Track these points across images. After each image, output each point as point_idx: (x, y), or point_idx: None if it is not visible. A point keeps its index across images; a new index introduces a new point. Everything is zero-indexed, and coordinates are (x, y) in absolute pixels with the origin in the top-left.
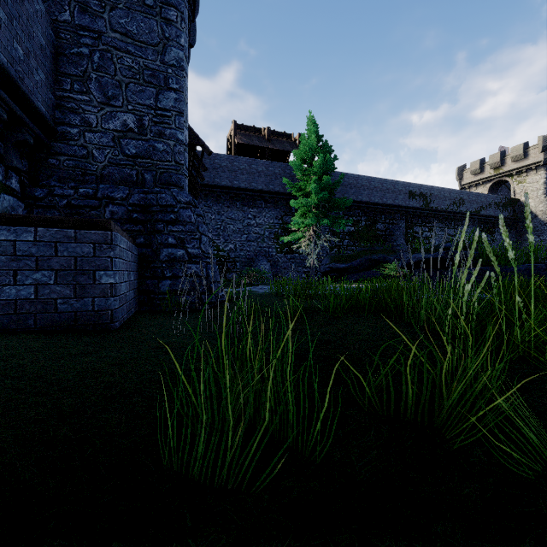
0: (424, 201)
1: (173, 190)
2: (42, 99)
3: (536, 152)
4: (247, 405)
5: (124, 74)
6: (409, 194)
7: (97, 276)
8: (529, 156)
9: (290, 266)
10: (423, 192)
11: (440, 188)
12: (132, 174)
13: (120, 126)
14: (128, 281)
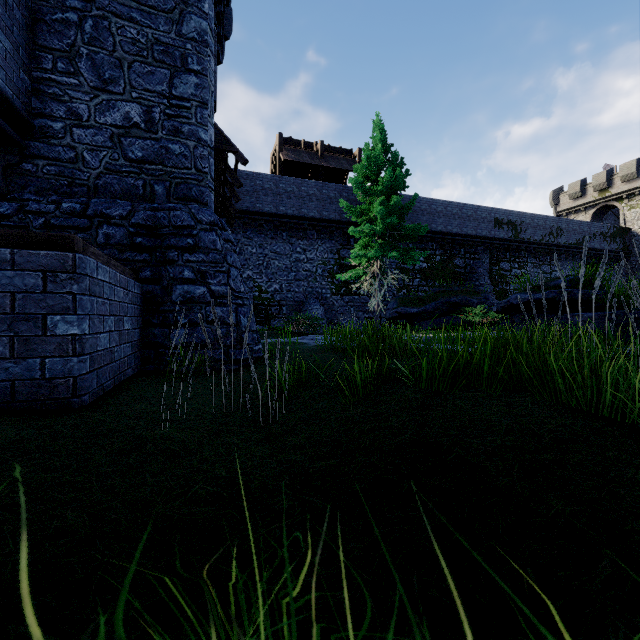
0: (513, 230)
1: (192, 205)
2: (7, 77)
3: None
4: None
5: (126, 50)
6: (495, 222)
7: (50, 323)
8: None
9: (348, 310)
10: (512, 220)
11: (533, 215)
12: (138, 185)
13: (121, 120)
14: (117, 331)
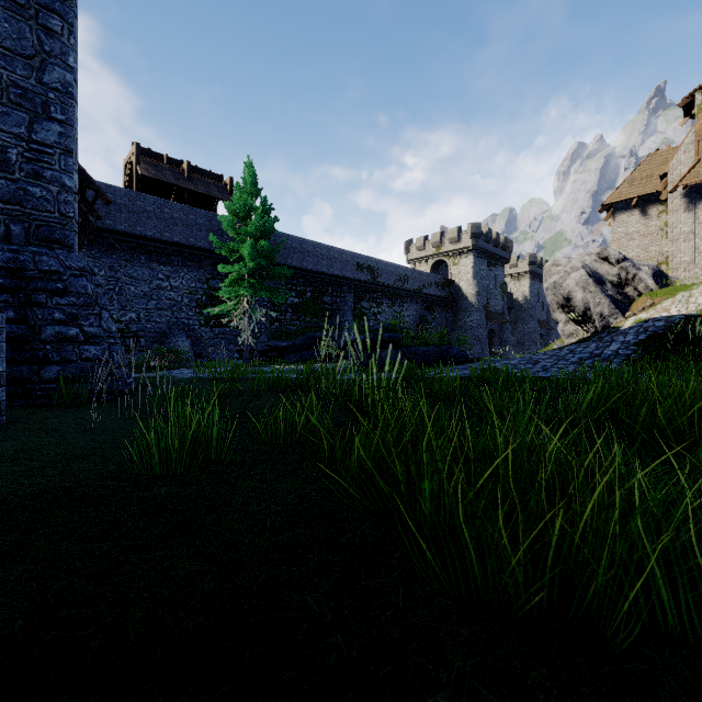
0: (372, 274)
1: (60, 251)
2: None
3: (467, 237)
4: (183, 451)
5: None
6: (357, 266)
7: None
8: (462, 240)
9: (218, 343)
10: (371, 265)
11: (387, 262)
12: None
13: None
14: None
